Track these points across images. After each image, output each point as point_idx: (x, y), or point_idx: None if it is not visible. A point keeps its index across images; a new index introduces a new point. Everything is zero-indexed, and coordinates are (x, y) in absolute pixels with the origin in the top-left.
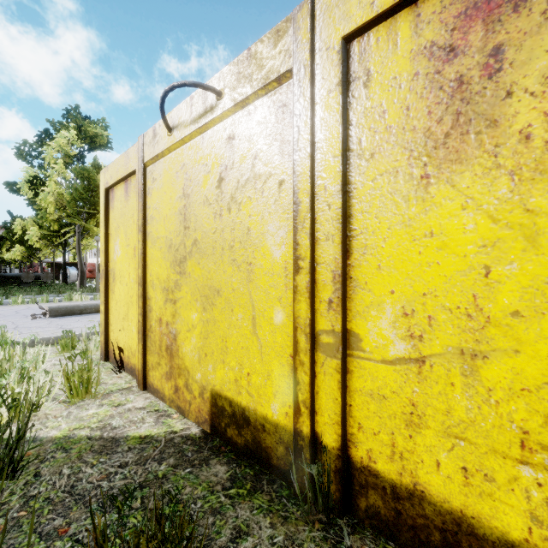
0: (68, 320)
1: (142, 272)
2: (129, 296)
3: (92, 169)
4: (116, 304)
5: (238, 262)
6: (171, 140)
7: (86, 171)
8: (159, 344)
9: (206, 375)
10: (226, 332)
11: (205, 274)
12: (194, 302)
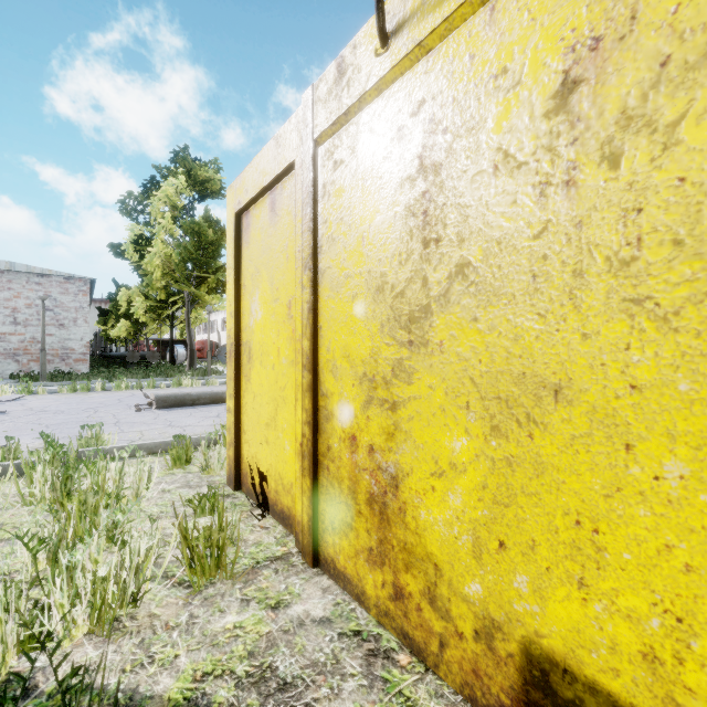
0: (179, 414)
1: (311, 345)
2: (278, 388)
3: (202, 223)
4: (253, 399)
5: (663, 304)
6: (387, 62)
7: (197, 225)
8: (350, 487)
9: (505, 596)
10: (596, 505)
11: (501, 344)
12: (458, 411)
